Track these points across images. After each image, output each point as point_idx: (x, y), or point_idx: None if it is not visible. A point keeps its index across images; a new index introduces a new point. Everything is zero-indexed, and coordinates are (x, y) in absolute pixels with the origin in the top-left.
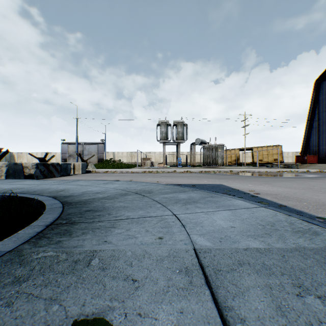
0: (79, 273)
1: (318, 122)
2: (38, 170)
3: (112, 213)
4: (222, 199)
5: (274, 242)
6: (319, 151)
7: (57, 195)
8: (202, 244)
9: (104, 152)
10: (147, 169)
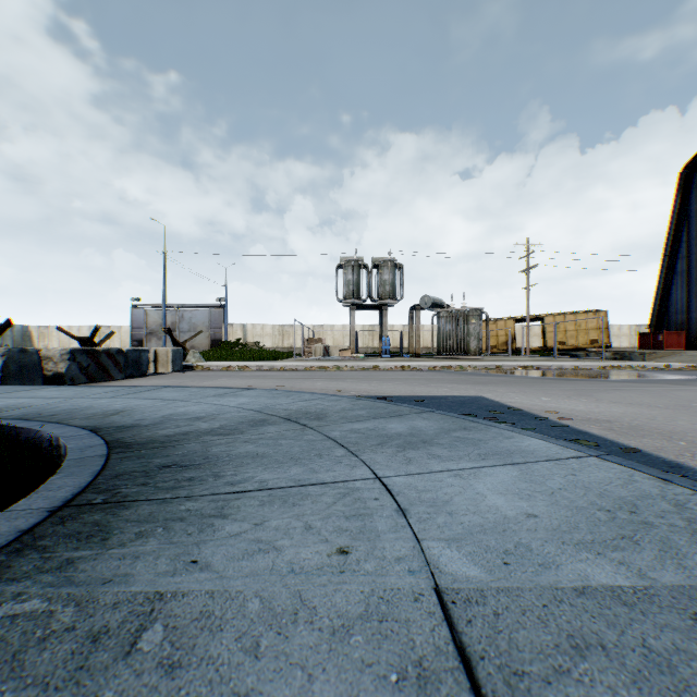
0: (94, 684)
1: (687, 260)
2: (75, 366)
3: (225, 472)
4: (491, 435)
5: (654, 565)
6: (690, 323)
7: (102, 425)
8: (459, 572)
9: (223, 324)
10: (317, 363)
